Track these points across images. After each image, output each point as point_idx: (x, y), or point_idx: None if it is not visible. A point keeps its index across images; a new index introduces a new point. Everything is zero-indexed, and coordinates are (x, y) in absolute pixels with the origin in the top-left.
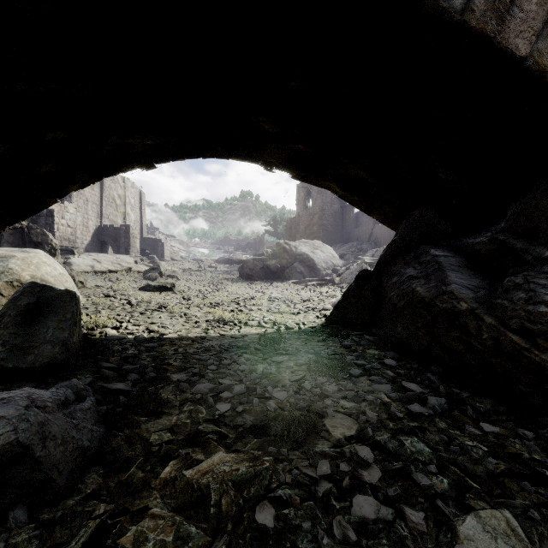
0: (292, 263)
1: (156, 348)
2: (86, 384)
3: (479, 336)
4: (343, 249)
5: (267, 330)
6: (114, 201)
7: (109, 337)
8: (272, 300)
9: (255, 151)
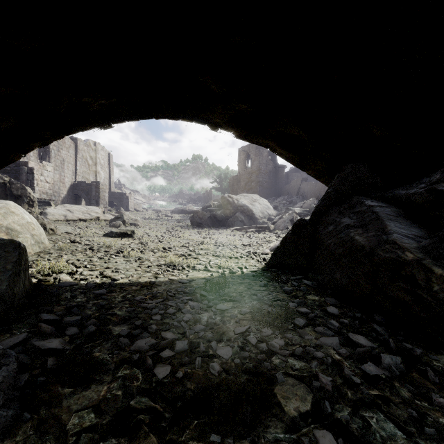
0: (234, 213)
1: (105, 294)
2: (18, 342)
3: (428, 287)
4: (276, 202)
5: (213, 274)
6: (86, 162)
7: (61, 284)
8: (218, 245)
9: (202, 112)
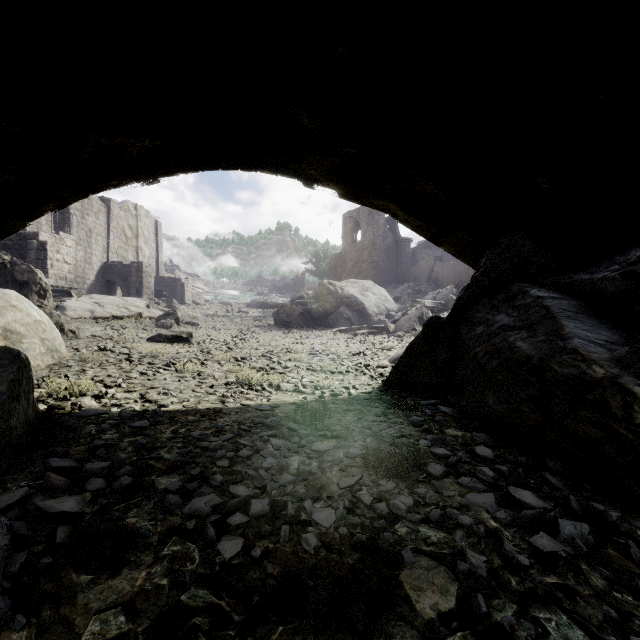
0: (337, 307)
1: (147, 428)
2: (13, 503)
3: (628, 419)
4: (398, 291)
5: (306, 397)
6: (124, 233)
7: (83, 412)
8: (313, 354)
9: (291, 160)
